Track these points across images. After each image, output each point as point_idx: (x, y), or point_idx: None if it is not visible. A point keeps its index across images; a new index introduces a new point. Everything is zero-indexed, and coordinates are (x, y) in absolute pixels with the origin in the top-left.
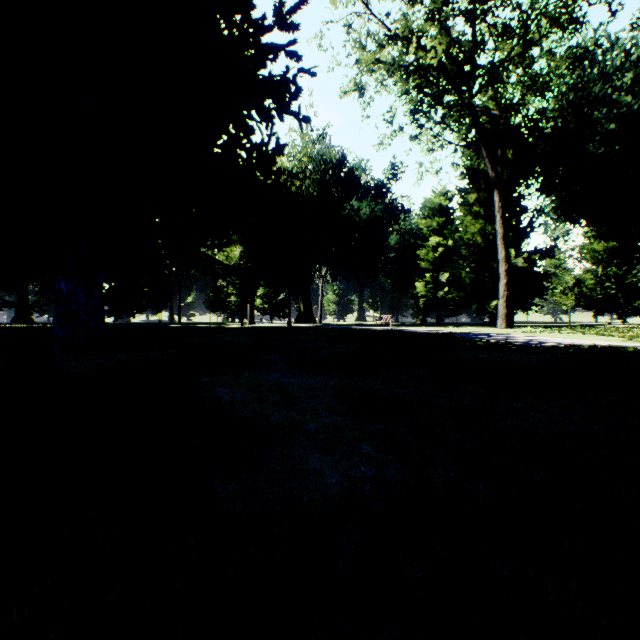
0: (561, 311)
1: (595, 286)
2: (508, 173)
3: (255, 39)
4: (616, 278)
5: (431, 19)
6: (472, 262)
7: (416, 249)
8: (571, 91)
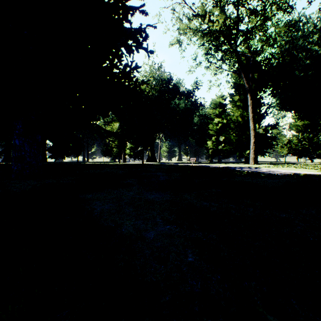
0: (281, 156)
1: (298, 143)
2: (254, 86)
3: (122, 2)
4: (308, 139)
5: (216, 6)
6: (236, 131)
7: (207, 124)
8: (286, 44)
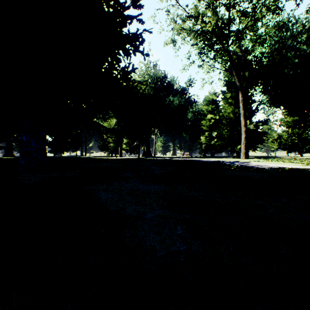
0: (271, 150)
1: (287, 138)
2: (246, 83)
3: (121, 12)
4: (298, 134)
5: (208, 8)
6: (228, 127)
7: (201, 120)
8: (276, 43)
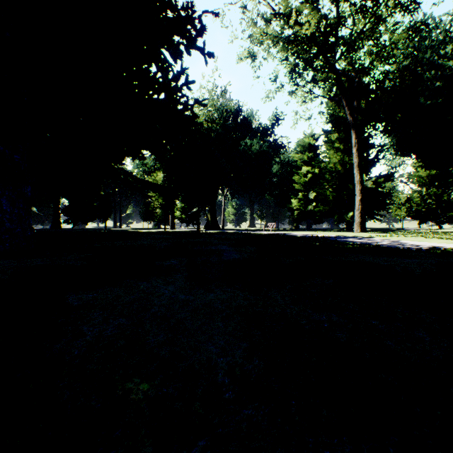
0: (396, 220)
1: (420, 202)
2: (360, 119)
3: None
4: (435, 196)
5: (306, 1)
6: (334, 184)
7: (292, 175)
8: (407, 58)
